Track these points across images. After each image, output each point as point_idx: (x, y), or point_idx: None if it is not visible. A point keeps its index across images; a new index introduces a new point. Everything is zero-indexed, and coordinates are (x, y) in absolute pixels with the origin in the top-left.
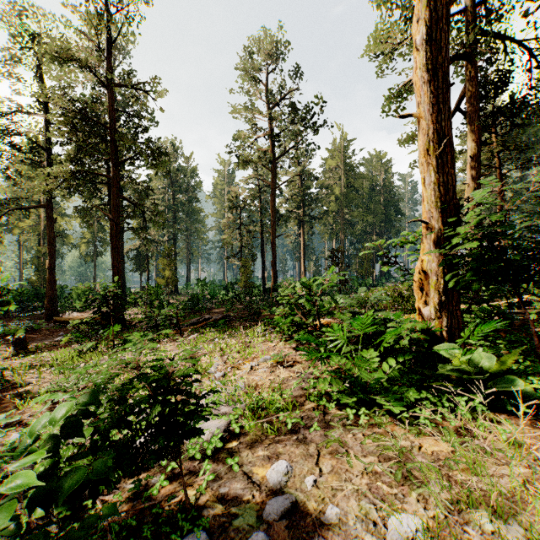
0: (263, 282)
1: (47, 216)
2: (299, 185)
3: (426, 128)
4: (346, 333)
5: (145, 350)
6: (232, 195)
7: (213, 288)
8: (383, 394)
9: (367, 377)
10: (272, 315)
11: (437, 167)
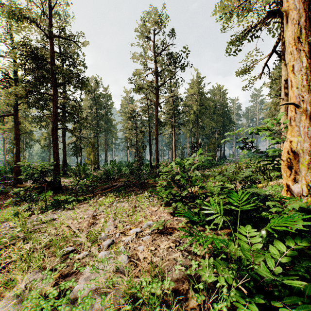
0: (150, 162)
1: (15, 121)
2: (172, 104)
3: (296, 18)
4: (221, 208)
5: (64, 210)
6: (131, 109)
7: (119, 166)
8: (287, 298)
9: (251, 260)
10: (156, 183)
11: (309, 52)
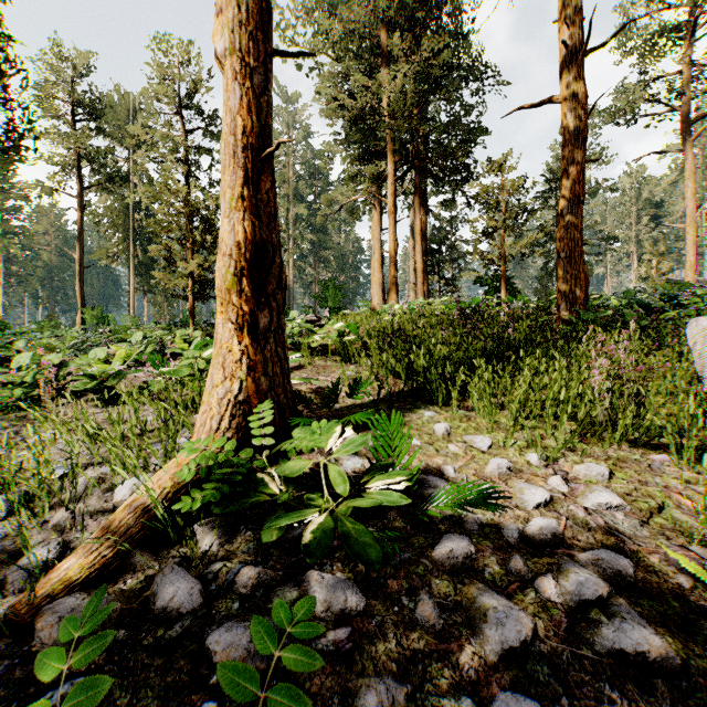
0: None
1: None
2: None
3: (79, 292)
4: None
5: None
6: None
7: None
8: None
9: None
10: None
11: (81, 300)
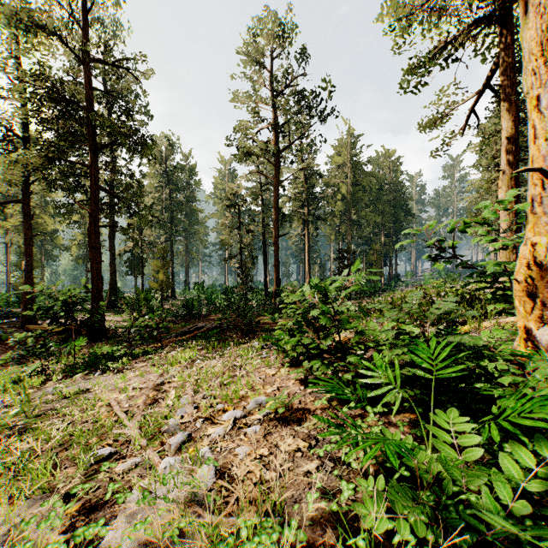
0: (265, 286)
1: (24, 212)
2: (304, 182)
3: (546, 2)
4: (398, 374)
5: (107, 374)
6: (231, 192)
7: (210, 292)
8: None
9: (462, 482)
10: (274, 323)
11: None
